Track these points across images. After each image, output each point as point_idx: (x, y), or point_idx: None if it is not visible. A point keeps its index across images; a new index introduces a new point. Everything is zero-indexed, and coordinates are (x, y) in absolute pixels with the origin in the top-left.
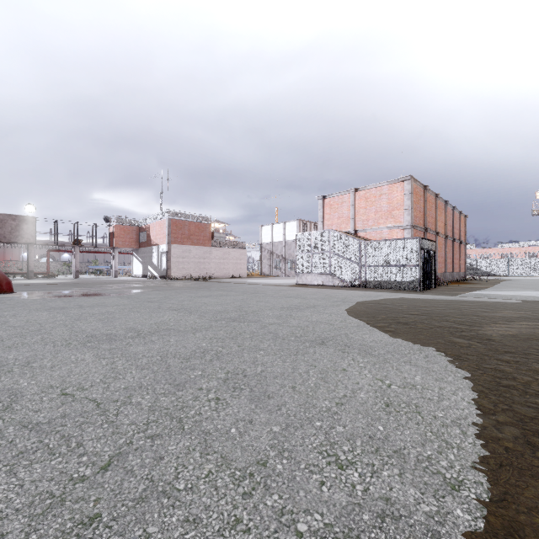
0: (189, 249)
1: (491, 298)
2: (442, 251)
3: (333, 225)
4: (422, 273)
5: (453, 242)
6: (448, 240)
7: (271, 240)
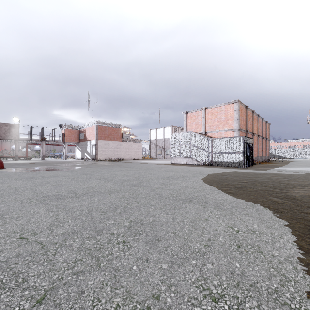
0: (108, 143)
1: (287, 172)
2: (256, 144)
3: (193, 129)
4: (245, 157)
5: (262, 139)
6: (259, 138)
7: (156, 138)
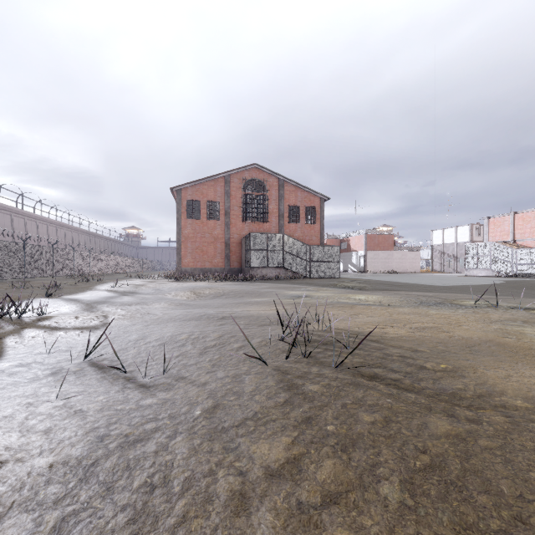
0: (378, 253)
1: None
2: None
3: (496, 236)
4: None
5: None
6: None
7: (442, 242)
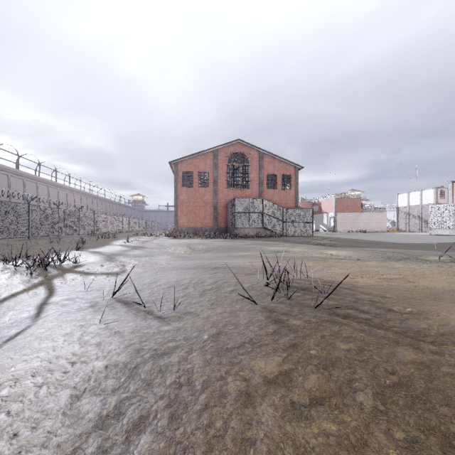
0: (346, 215)
1: None
2: None
3: None
4: None
5: None
6: None
7: (407, 204)
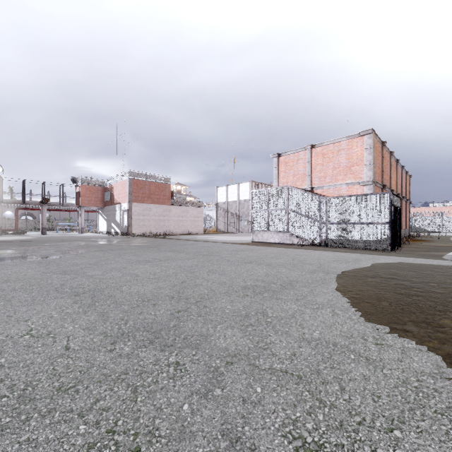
0: (149, 207)
1: None
2: None
3: (289, 182)
4: (392, 231)
5: (402, 200)
6: None
7: (226, 200)
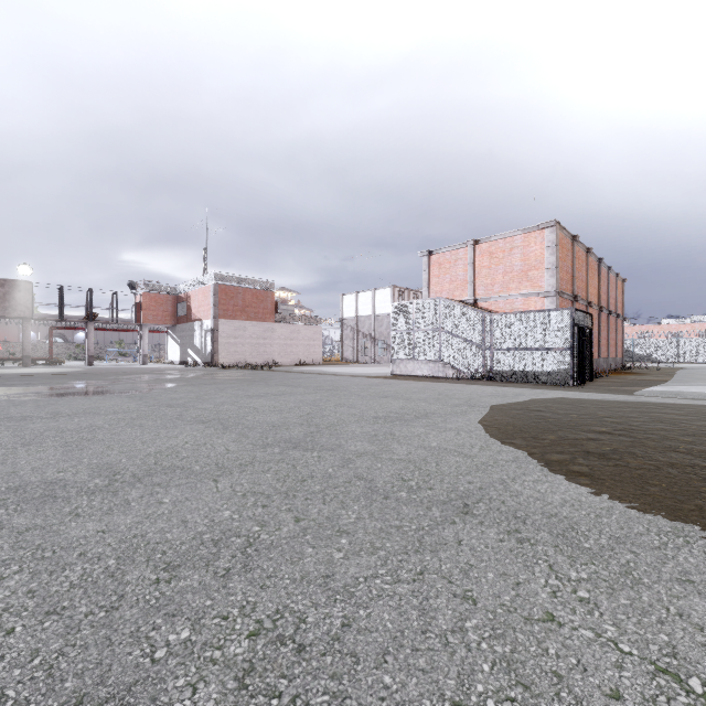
0: (243, 326)
1: (688, 398)
2: (595, 328)
3: (444, 292)
4: (575, 360)
5: (608, 315)
6: (602, 313)
7: (356, 314)
